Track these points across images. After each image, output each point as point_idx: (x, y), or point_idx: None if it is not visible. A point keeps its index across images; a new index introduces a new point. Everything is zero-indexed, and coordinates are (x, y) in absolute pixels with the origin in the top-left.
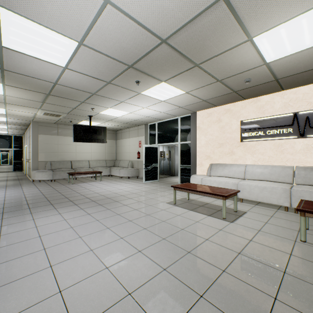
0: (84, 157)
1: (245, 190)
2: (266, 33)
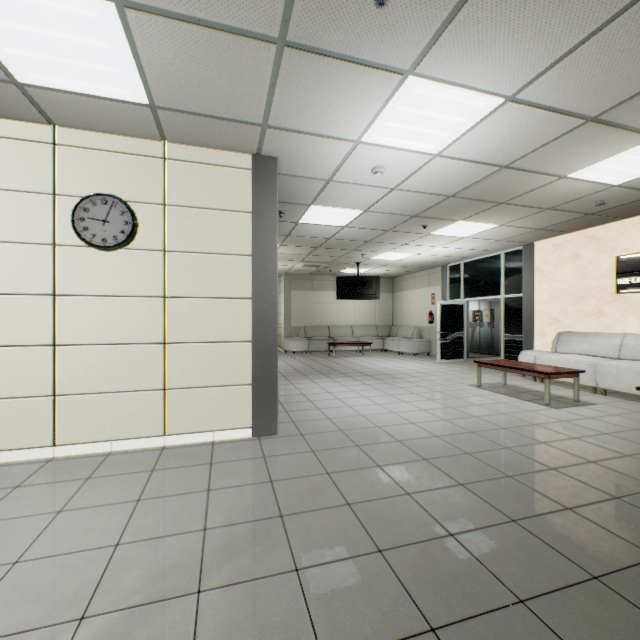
0: (345, 321)
1: (609, 374)
2: (581, 171)
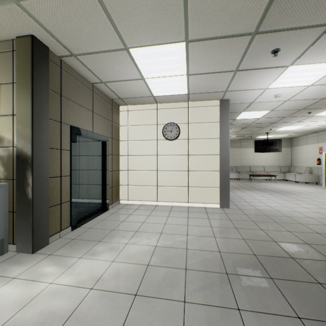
0: (259, 163)
1: None
2: None
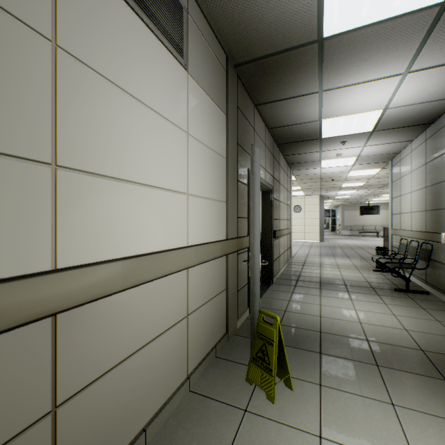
0: (371, 223)
1: None
2: None
